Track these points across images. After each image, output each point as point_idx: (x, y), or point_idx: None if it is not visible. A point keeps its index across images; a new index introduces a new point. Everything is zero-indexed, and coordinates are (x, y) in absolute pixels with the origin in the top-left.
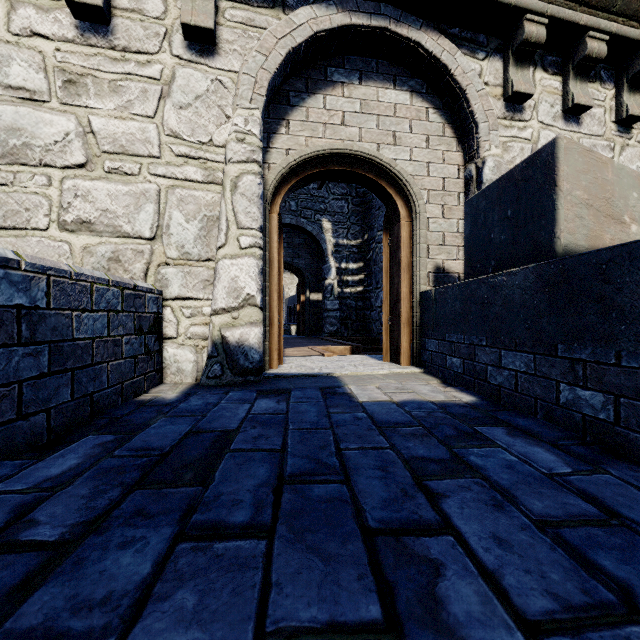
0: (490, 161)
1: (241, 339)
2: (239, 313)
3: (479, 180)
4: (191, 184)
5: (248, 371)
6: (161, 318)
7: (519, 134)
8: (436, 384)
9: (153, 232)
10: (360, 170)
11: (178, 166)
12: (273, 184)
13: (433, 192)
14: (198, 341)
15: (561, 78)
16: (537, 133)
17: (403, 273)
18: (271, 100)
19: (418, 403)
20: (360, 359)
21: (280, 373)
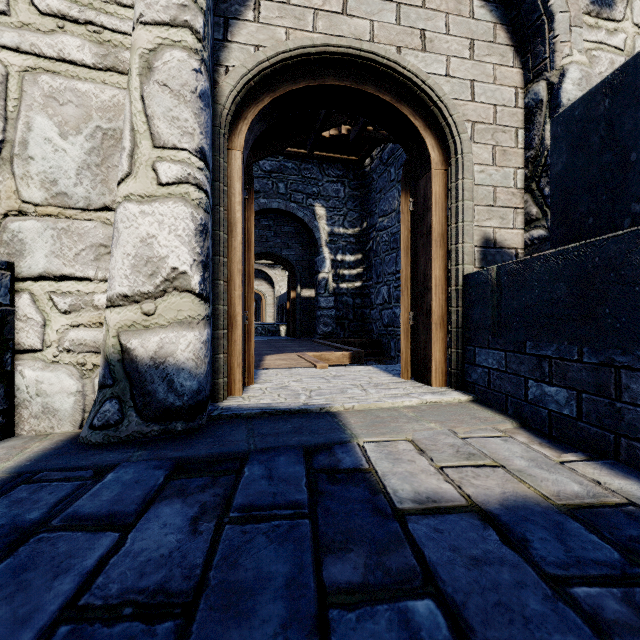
0: (574, 70)
1: (160, 352)
2: (156, 304)
3: (554, 103)
4: (71, 68)
5: (173, 412)
6: (6, 313)
7: (608, 40)
8: (515, 432)
9: None
10: (371, 88)
11: (45, 33)
12: (232, 96)
13: (480, 125)
14: (85, 356)
15: None
16: (632, 41)
17: (435, 247)
18: None
19: (540, 517)
20: (367, 373)
21: (241, 407)
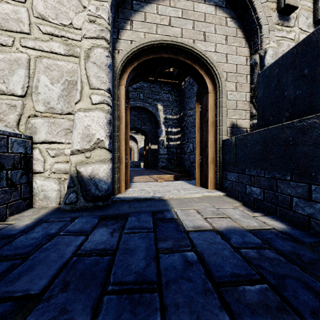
0: (270, 50)
1: (92, 173)
2: (91, 153)
3: (262, 64)
4: (55, 56)
5: (98, 198)
6: (30, 157)
7: (287, 35)
8: (240, 206)
9: (24, 91)
10: (181, 58)
11: (45, 41)
12: (121, 63)
13: (230, 74)
14: (61, 175)
15: (312, 1)
16: (298, 35)
17: (210, 128)
18: (119, 5)
19: (238, 232)
20: (180, 184)
21: (125, 197)
